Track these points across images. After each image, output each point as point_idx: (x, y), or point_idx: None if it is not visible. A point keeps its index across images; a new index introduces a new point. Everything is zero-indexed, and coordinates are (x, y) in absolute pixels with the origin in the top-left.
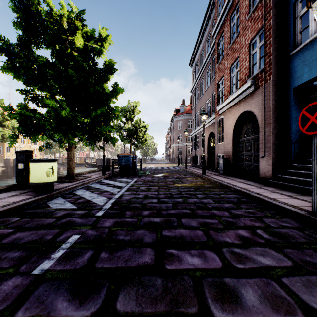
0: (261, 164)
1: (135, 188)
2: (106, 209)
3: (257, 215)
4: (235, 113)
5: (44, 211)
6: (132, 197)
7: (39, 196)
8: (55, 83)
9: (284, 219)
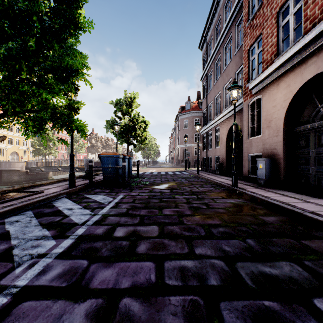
0: None
1: (101, 234)
2: None
3: None
4: (290, 82)
5: None
6: None
7: None
8: None
9: None
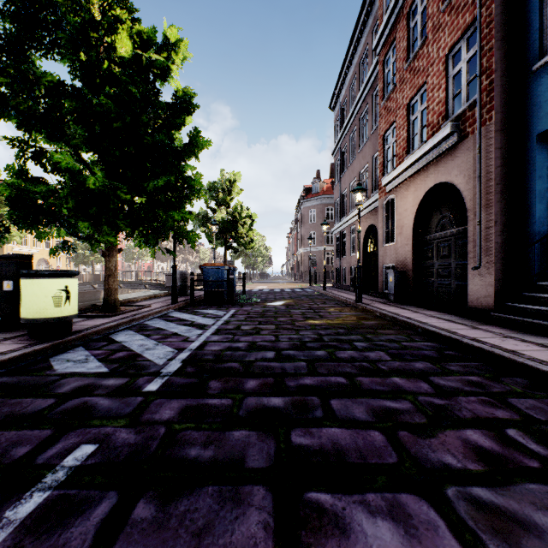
0: (471, 282)
1: (232, 328)
2: (169, 374)
3: (492, 389)
4: (417, 187)
5: (36, 380)
6: (225, 348)
7: (36, 347)
8: (81, 129)
9: None
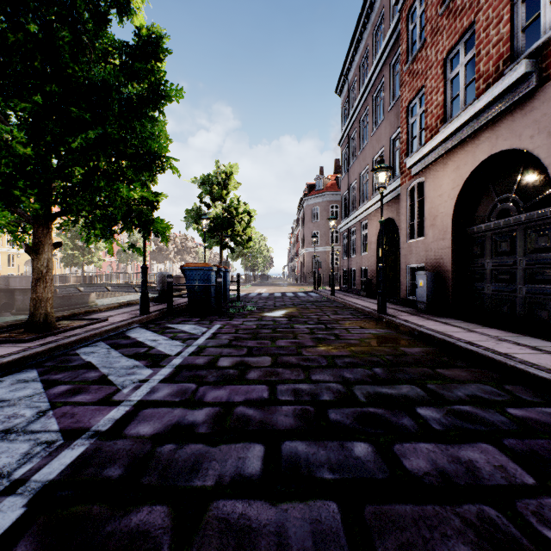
0: None
1: (203, 364)
2: None
3: None
4: (460, 163)
5: None
6: (165, 429)
7: None
8: None
9: None
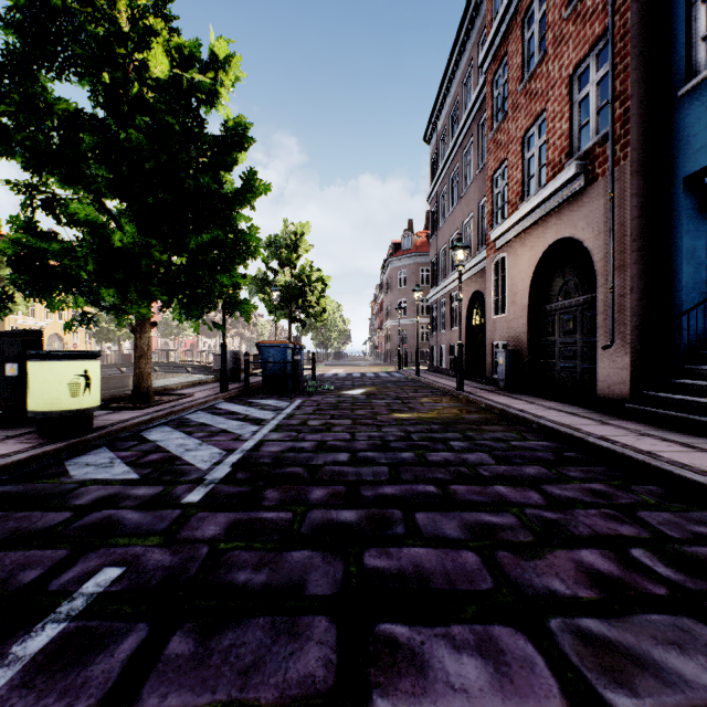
0: (602, 365)
1: (297, 424)
2: (215, 481)
3: (619, 500)
4: (534, 244)
5: (48, 489)
6: (286, 449)
7: (48, 447)
8: (105, 170)
9: (694, 512)
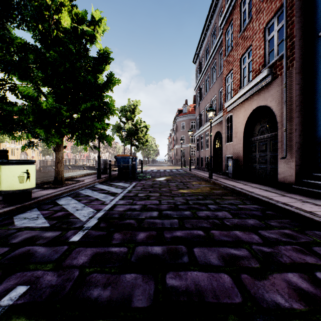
0: (280, 167)
1: (133, 195)
2: (88, 228)
3: (301, 239)
4: (246, 109)
5: (0, 233)
6: (126, 209)
7: (5, 209)
8: (41, 73)
9: None
